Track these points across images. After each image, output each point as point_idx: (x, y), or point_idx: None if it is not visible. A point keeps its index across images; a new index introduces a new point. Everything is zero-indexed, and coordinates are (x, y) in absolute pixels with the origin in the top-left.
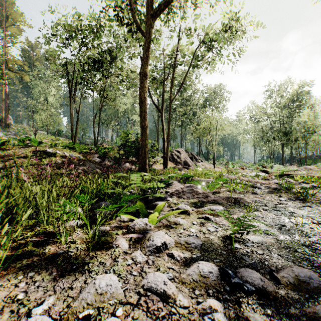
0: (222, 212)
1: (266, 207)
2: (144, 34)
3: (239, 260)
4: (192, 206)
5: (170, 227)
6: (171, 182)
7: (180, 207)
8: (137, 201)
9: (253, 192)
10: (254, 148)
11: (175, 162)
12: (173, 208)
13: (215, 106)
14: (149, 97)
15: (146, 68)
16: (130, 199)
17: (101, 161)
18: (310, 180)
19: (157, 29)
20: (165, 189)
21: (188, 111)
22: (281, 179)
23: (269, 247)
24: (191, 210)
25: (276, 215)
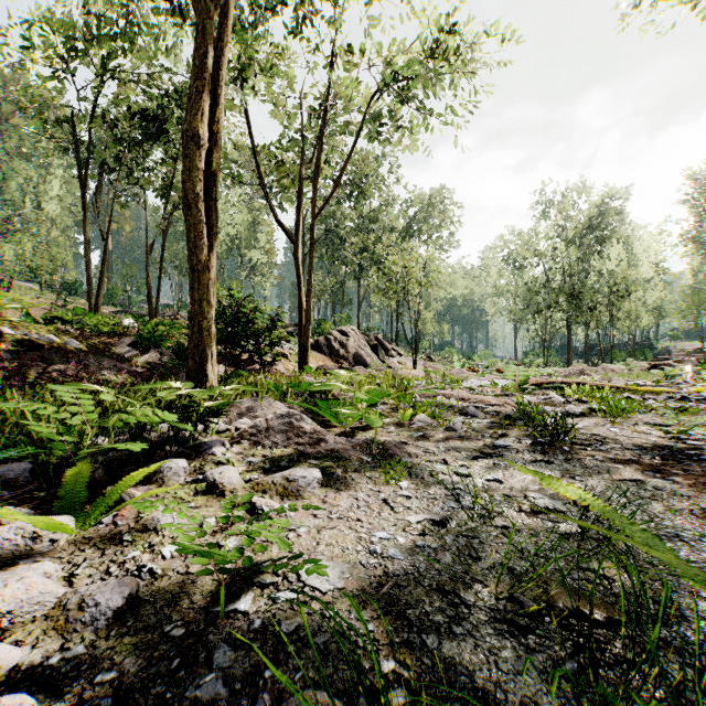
0: (312, 486)
1: (442, 466)
2: (214, 45)
3: (191, 665)
4: (261, 470)
5: (116, 541)
6: (224, 406)
7: (209, 476)
8: (80, 463)
9: (448, 427)
10: (515, 326)
11: (334, 356)
12: (200, 476)
13: (431, 234)
14: (283, 210)
15: (198, 123)
16: (111, 454)
17: (138, 353)
18: (589, 396)
19: (274, 46)
20: (190, 426)
21: (372, 243)
22: (540, 394)
23: (337, 601)
24: (235, 482)
25: (447, 491)
